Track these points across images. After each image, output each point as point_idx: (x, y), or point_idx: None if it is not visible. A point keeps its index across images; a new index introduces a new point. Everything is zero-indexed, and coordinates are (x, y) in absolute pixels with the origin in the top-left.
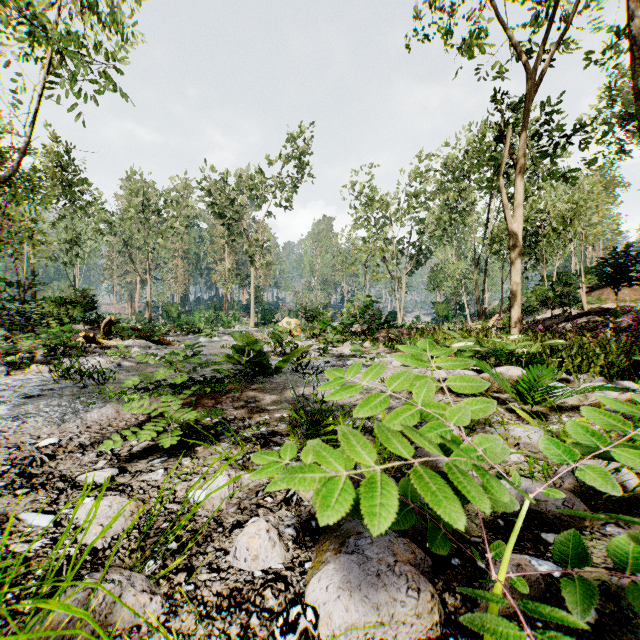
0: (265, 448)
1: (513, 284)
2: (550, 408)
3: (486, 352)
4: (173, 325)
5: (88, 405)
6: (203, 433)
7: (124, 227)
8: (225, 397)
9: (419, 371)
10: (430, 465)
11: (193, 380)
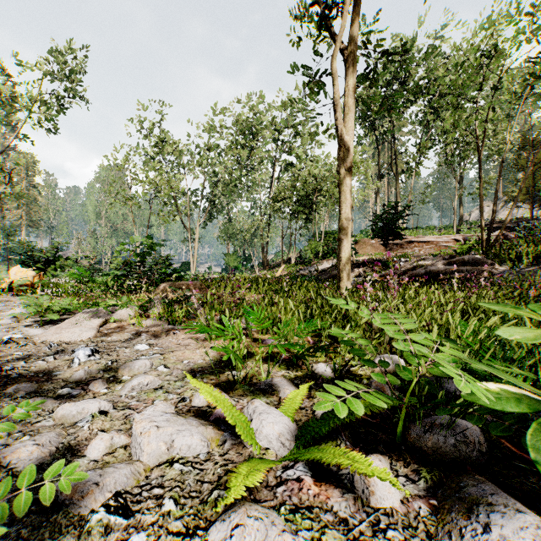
0: None
1: (345, 219)
2: None
3: None
4: None
5: None
6: None
7: None
8: None
9: None
10: None
11: None
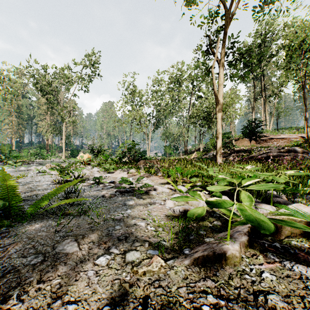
0: None
1: (218, 133)
2: None
3: None
4: None
5: None
6: None
7: None
8: None
9: None
10: None
11: None
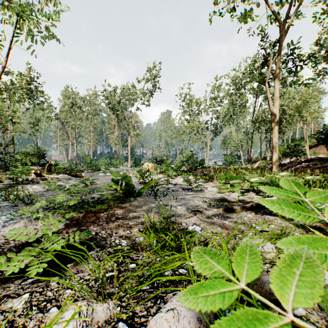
0: (122, 265)
1: (274, 143)
2: (323, 223)
3: (264, 183)
4: (87, 166)
5: (8, 221)
6: (78, 248)
7: (62, 115)
8: (103, 214)
9: (224, 194)
10: (264, 290)
11: (84, 202)
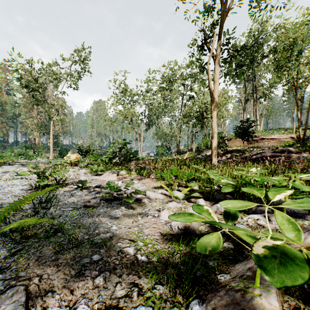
0: None
1: (214, 133)
2: None
3: None
4: None
5: None
6: None
7: None
8: None
9: (177, 207)
10: None
11: None
